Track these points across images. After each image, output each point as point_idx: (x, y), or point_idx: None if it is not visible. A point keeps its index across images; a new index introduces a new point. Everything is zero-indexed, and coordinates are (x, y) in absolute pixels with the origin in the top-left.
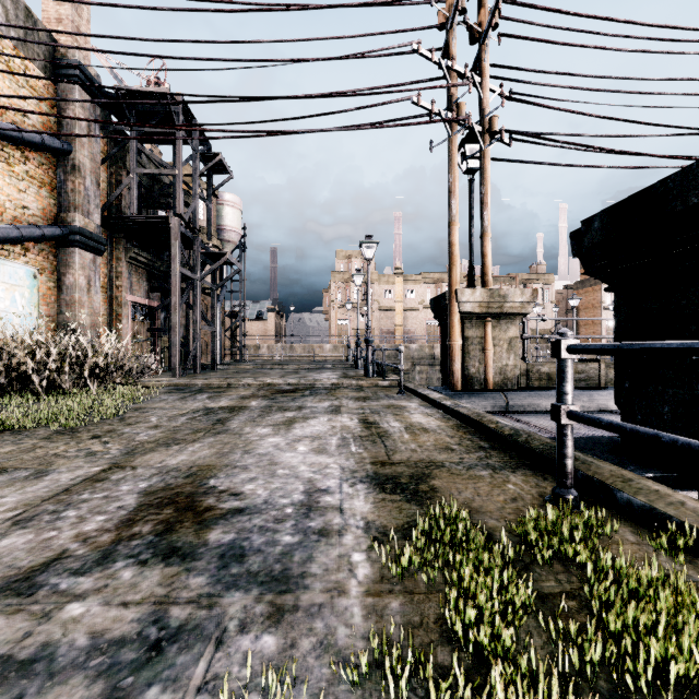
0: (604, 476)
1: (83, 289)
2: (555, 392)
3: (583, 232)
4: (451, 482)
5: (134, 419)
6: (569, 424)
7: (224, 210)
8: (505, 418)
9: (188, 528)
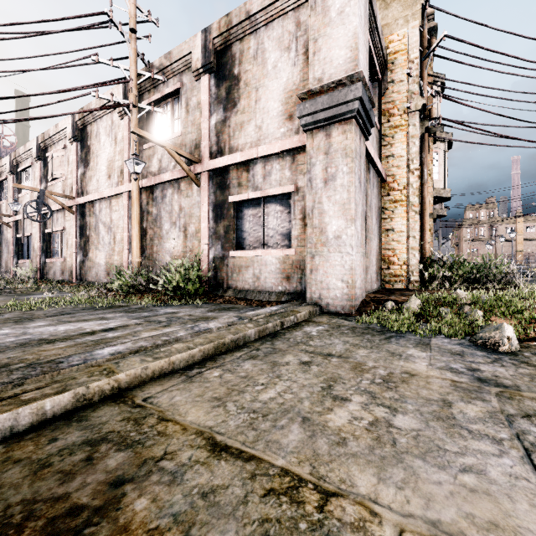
0: None
1: None
2: None
3: None
4: None
5: None
6: None
7: None
8: None
9: None
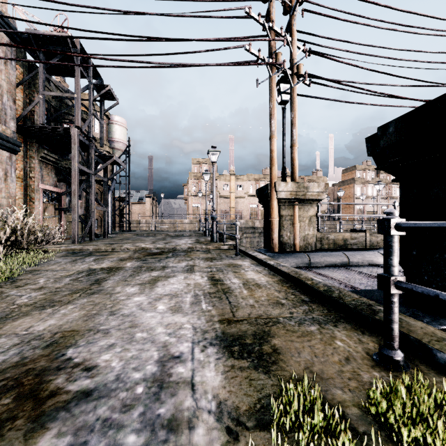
0: (418, 334)
1: (1, 179)
2: (340, 253)
3: (379, 135)
4: (289, 340)
5: (24, 281)
6: (397, 293)
7: (114, 127)
8: (310, 272)
9: (18, 429)
